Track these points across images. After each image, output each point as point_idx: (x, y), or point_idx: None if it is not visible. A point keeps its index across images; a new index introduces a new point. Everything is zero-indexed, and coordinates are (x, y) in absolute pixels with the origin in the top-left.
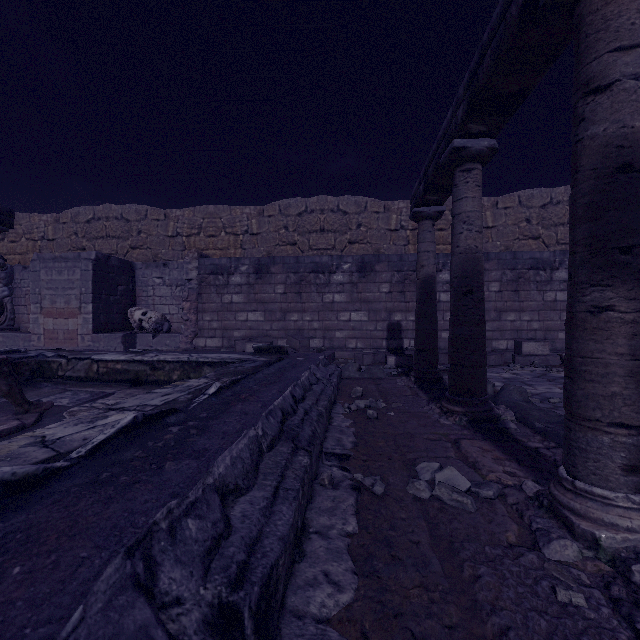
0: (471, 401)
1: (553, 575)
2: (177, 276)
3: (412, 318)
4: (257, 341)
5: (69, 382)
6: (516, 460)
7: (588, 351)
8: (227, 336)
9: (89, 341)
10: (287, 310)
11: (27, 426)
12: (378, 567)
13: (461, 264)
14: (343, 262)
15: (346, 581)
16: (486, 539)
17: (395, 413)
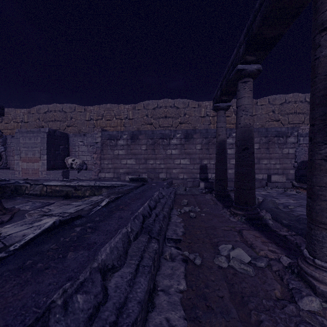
0: (247, 208)
1: (306, 320)
2: (90, 141)
3: (213, 162)
4: (131, 174)
5: (31, 196)
6: (274, 243)
7: (323, 183)
8: (116, 172)
9: (45, 174)
10: (147, 158)
11: (4, 222)
12: (199, 314)
13: (241, 133)
14: (176, 133)
15: (180, 325)
16: (263, 295)
17: (205, 214)
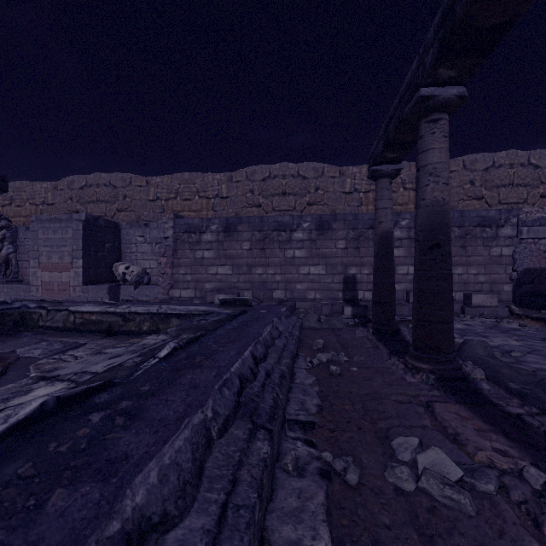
0: (438, 358)
1: None
2: (156, 235)
3: (366, 272)
4: (225, 293)
5: (48, 332)
6: (502, 432)
7: None
8: (199, 288)
9: (80, 292)
10: (252, 264)
11: None
12: None
13: (427, 217)
14: (303, 221)
15: None
16: None
17: (358, 368)
